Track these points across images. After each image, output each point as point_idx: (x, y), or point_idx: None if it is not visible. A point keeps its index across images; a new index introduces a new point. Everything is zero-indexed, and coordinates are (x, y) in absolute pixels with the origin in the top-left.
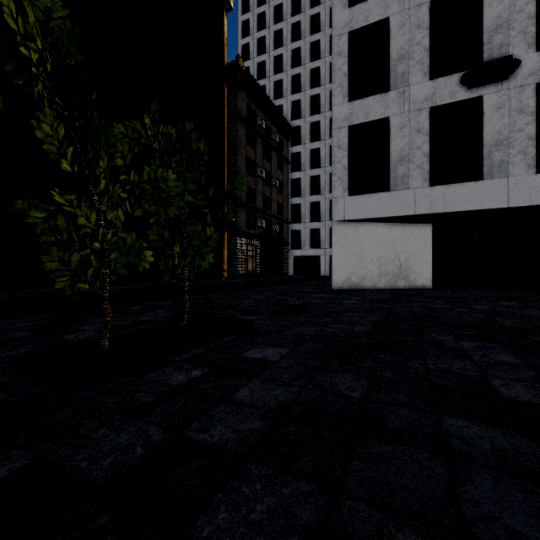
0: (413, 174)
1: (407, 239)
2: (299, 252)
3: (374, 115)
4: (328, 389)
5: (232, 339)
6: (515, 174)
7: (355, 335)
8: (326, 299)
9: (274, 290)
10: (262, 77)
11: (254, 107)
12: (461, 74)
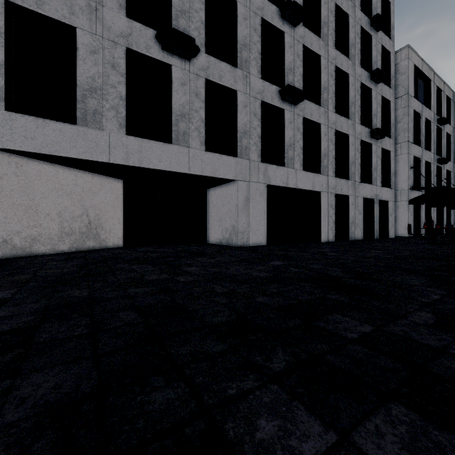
0: (107, 114)
1: (97, 192)
2: None
3: (53, 10)
4: None
5: None
6: (193, 146)
7: None
8: None
9: None
10: None
11: None
12: (155, 32)
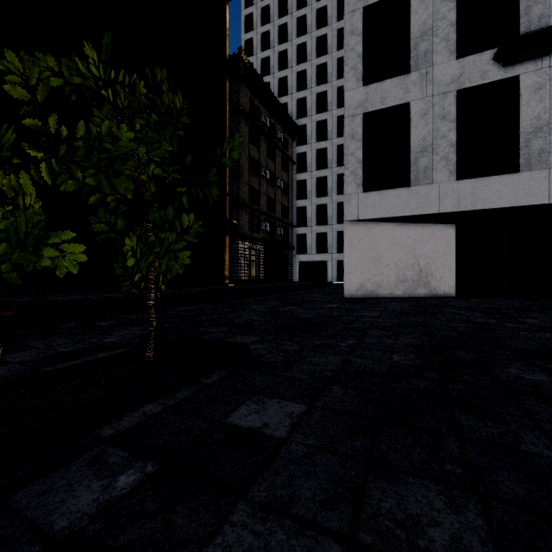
0: (437, 166)
1: (427, 241)
2: (304, 257)
3: (392, 100)
4: (408, 551)
5: (216, 381)
6: None
7: (399, 371)
8: (341, 310)
9: (279, 299)
10: (266, 73)
11: (257, 103)
12: (493, 51)
